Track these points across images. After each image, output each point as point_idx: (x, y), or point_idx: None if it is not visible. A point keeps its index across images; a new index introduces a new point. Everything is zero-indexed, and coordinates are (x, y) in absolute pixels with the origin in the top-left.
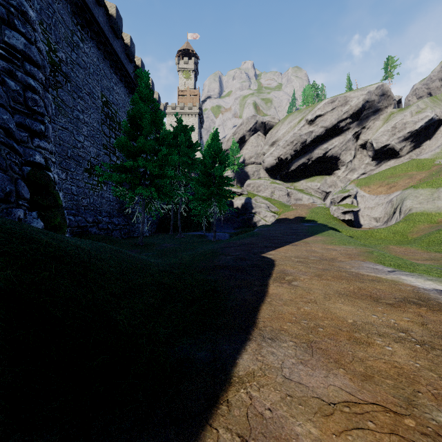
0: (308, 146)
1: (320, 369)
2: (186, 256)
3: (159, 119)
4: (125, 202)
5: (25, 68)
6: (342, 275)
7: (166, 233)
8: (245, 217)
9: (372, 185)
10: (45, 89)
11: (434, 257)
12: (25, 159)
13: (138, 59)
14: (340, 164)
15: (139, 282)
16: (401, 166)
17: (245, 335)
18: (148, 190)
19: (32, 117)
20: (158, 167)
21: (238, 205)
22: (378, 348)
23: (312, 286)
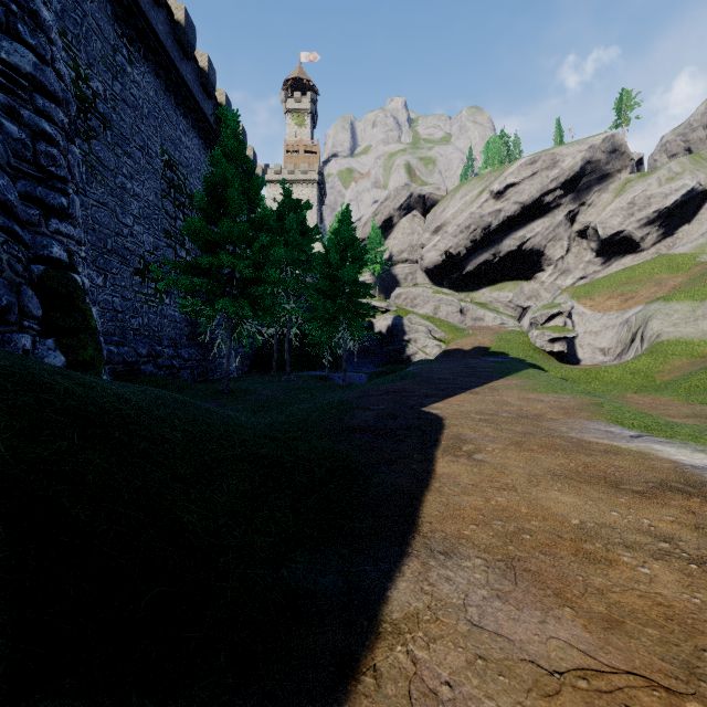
0: (493, 234)
1: (530, 607)
2: (298, 411)
3: (255, 189)
4: (200, 324)
5: (35, 103)
6: (555, 444)
7: (266, 372)
8: (393, 348)
9: (597, 296)
10: (69, 138)
11: (699, 413)
12: (36, 253)
13: (221, 94)
14: (545, 262)
15: (221, 456)
16: (643, 266)
17: (400, 546)
18: (236, 303)
19: (47, 183)
20: (253, 267)
21: (382, 328)
22: (626, 570)
23: (507, 462)
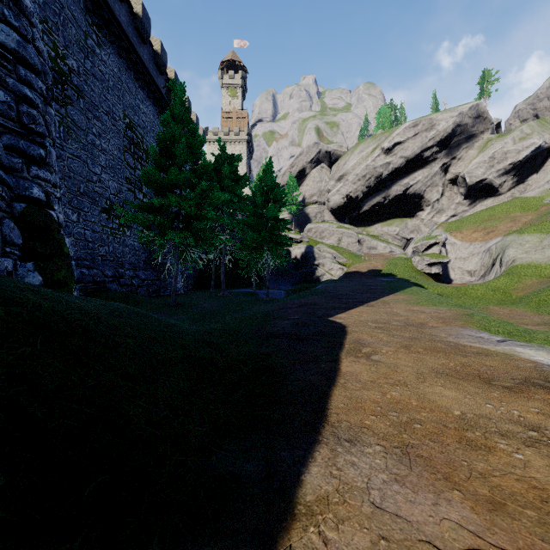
0: (384, 181)
1: (424, 490)
2: (230, 320)
3: (197, 145)
4: (154, 251)
5: (18, 73)
6: (437, 347)
7: (206, 290)
8: (305, 271)
9: (465, 230)
10: (47, 102)
11: (548, 322)
12: (19, 194)
13: (171, 71)
14: (425, 203)
15: (165, 358)
16: (501, 206)
17: (312, 435)
18: (182, 235)
19: (29, 138)
20: (195, 206)
21: (297, 255)
22: (503, 456)
23: (399, 362)
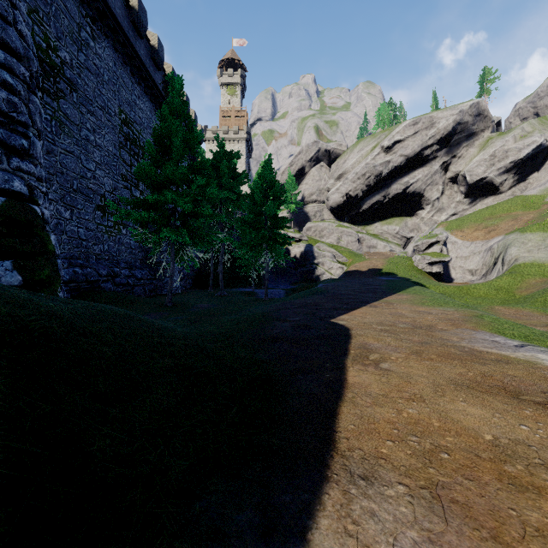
0: (384, 180)
1: None
2: (227, 322)
3: (194, 140)
4: (151, 250)
5: None
6: (450, 353)
7: (205, 289)
8: (305, 270)
9: (466, 228)
10: (31, 90)
11: None
12: None
13: (168, 67)
14: (425, 202)
15: (149, 369)
16: (502, 205)
17: (319, 468)
18: (178, 233)
19: (9, 127)
20: (192, 203)
21: (296, 254)
22: None
23: (411, 371)
